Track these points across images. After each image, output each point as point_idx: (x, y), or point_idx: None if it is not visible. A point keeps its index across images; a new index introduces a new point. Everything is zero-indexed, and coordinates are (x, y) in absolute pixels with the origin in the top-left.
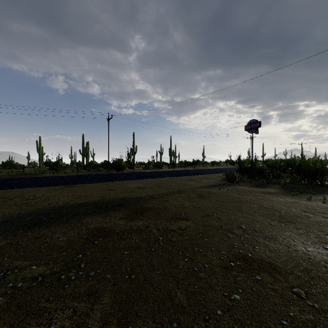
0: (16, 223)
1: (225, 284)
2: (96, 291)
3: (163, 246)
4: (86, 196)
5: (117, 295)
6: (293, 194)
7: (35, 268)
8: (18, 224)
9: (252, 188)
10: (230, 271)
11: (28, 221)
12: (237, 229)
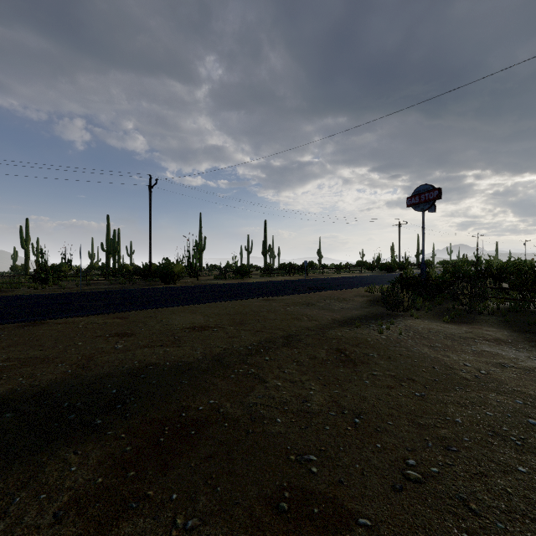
0: None
1: None
2: None
3: None
4: (45, 359)
5: None
6: None
7: None
8: None
9: (448, 326)
10: None
11: None
12: None
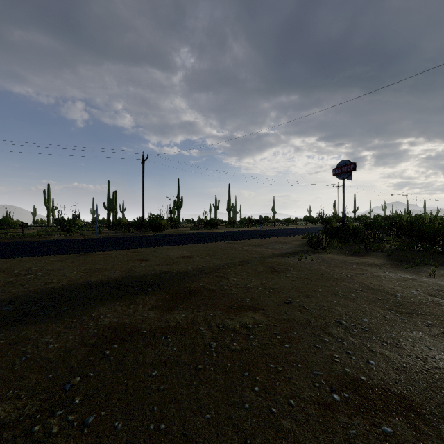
0: None
1: None
2: None
3: (217, 360)
4: (106, 269)
5: None
6: (407, 267)
7: None
8: None
9: (346, 257)
10: (336, 415)
11: (7, 313)
12: (335, 327)
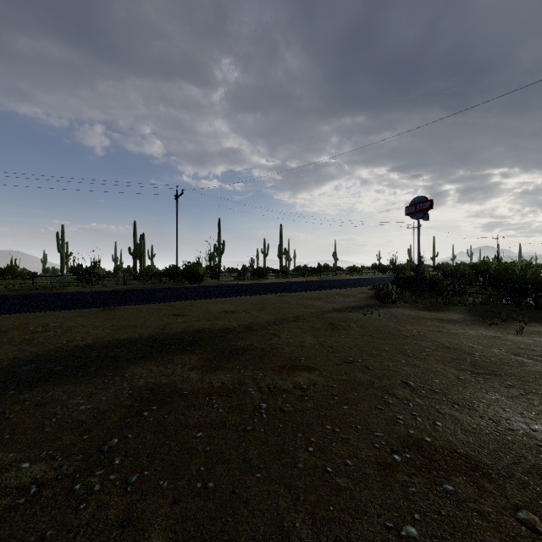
0: (5, 376)
1: (386, 502)
2: (138, 517)
3: (268, 421)
4: (136, 326)
5: (179, 527)
6: (491, 323)
7: (27, 467)
8: (9, 379)
9: (420, 312)
10: (395, 474)
11: (28, 373)
12: (401, 388)
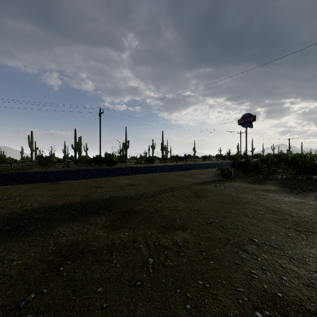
0: None
1: None
2: None
3: (153, 276)
4: (69, 195)
5: None
6: (297, 192)
7: None
8: None
9: (250, 185)
10: None
11: None
12: (249, 244)
